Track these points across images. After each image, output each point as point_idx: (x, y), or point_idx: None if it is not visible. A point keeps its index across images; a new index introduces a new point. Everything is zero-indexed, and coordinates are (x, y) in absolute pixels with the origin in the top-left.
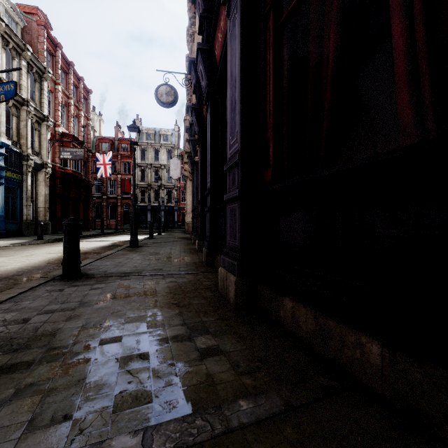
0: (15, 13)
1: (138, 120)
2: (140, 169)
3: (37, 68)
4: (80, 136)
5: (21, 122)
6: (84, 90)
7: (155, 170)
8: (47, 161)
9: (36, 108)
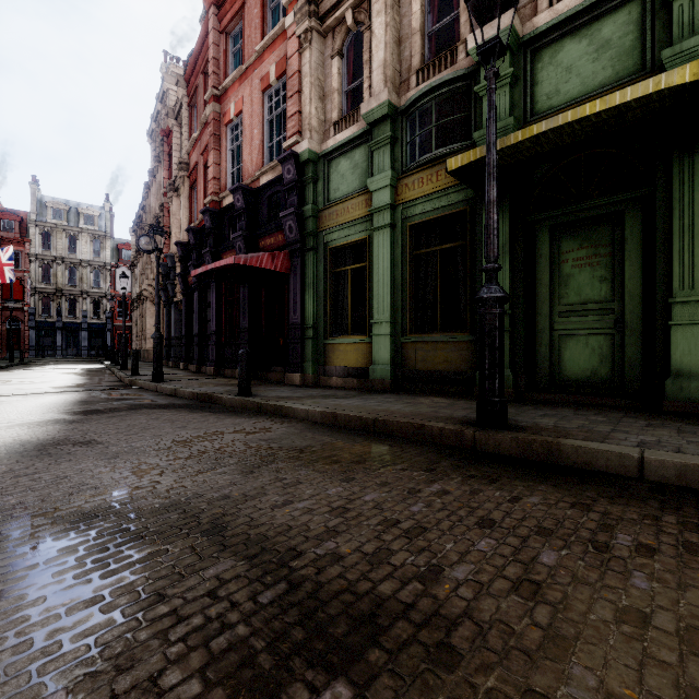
0: None
1: (35, 184)
2: (41, 263)
3: None
4: None
5: None
6: None
7: (69, 267)
8: None
9: None
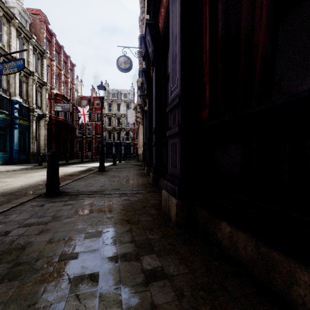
0: (25, 14)
1: (106, 84)
2: (107, 117)
3: (39, 50)
4: (68, 95)
5: (29, 87)
6: (70, 64)
7: (117, 118)
8: (46, 112)
9: (38, 77)
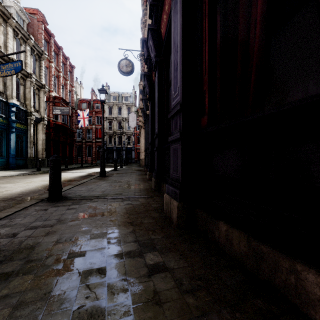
0: (23, 14)
1: (107, 86)
2: (108, 121)
3: (37, 52)
4: (67, 98)
5: (26, 89)
6: (69, 66)
7: (118, 122)
8: (44, 116)
9: (36, 79)
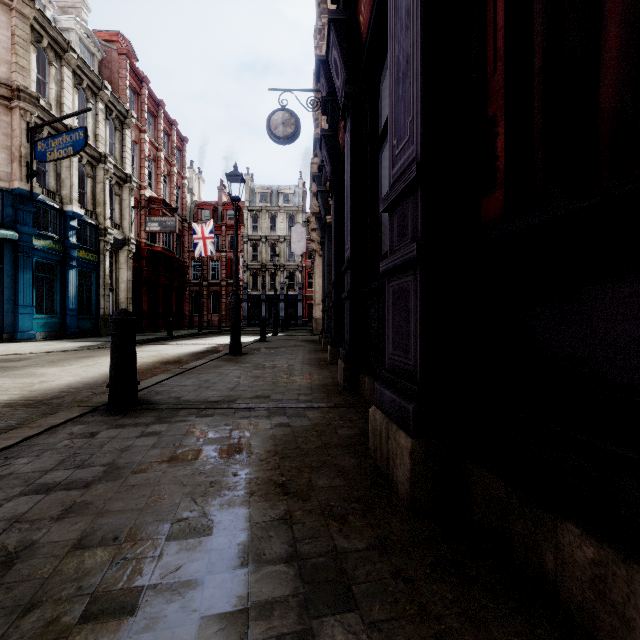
0: (91, 42)
1: (248, 175)
2: (251, 243)
3: (117, 112)
4: (173, 200)
5: (97, 185)
6: (177, 139)
7: (271, 244)
8: (130, 235)
9: (115, 166)
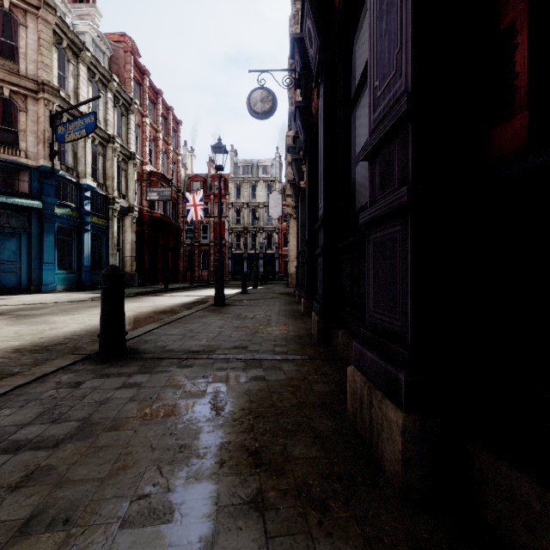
0: (102, 42)
1: (233, 151)
2: (235, 209)
3: (123, 101)
4: (169, 174)
5: (107, 162)
6: (173, 122)
7: (252, 210)
8: (133, 204)
9: (122, 145)
